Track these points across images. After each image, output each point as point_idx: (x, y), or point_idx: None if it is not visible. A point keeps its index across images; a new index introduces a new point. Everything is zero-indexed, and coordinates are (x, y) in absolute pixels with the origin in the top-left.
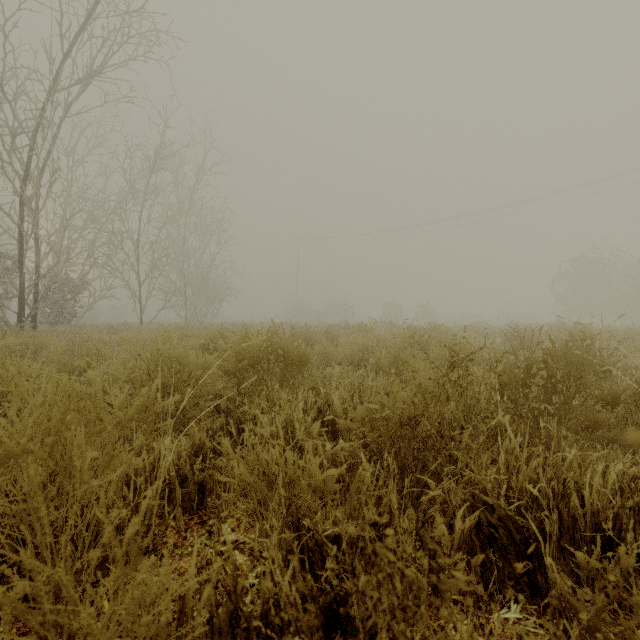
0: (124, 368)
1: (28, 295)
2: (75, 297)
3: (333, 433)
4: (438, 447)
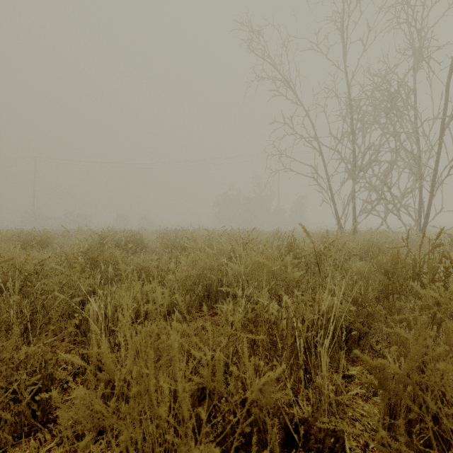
0: None
1: None
2: None
3: None
4: None
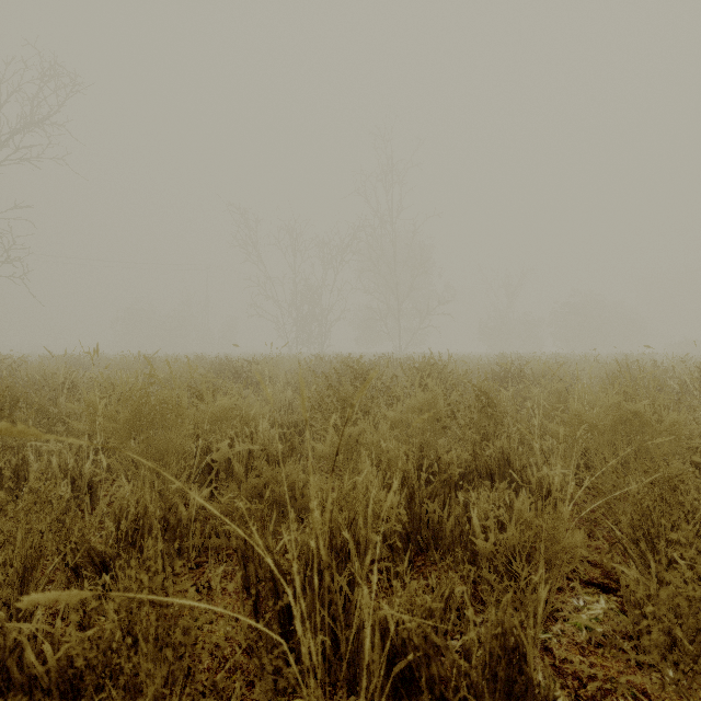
0: None
1: None
2: None
3: None
4: None
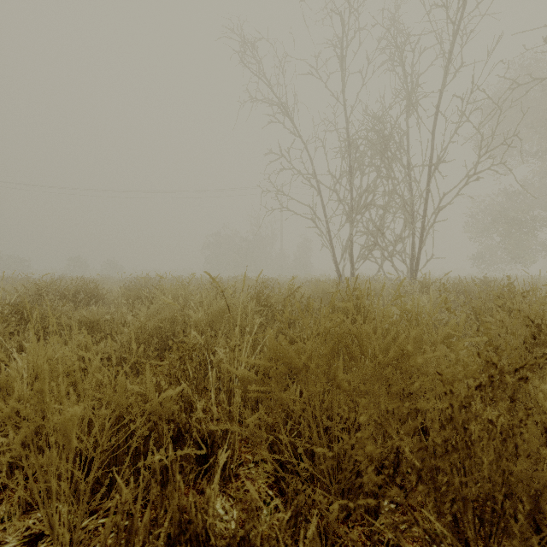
0: None
1: None
2: None
3: None
4: None
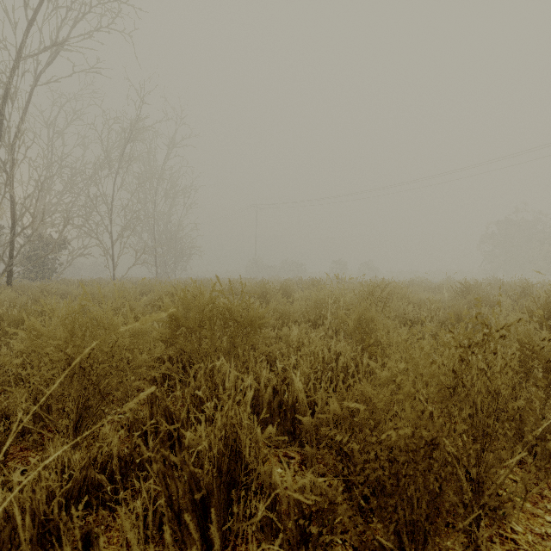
0: (28, 337)
1: (3, 252)
2: (49, 254)
3: (293, 421)
4: (459, 474)
